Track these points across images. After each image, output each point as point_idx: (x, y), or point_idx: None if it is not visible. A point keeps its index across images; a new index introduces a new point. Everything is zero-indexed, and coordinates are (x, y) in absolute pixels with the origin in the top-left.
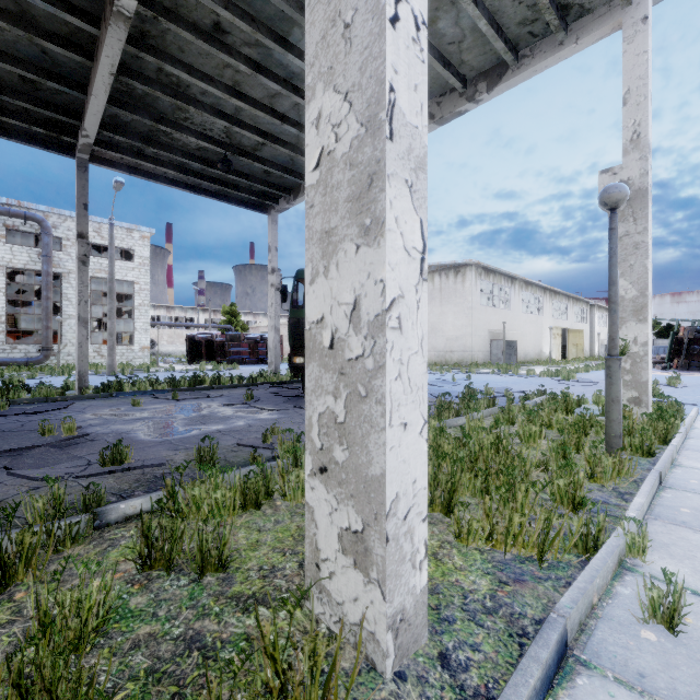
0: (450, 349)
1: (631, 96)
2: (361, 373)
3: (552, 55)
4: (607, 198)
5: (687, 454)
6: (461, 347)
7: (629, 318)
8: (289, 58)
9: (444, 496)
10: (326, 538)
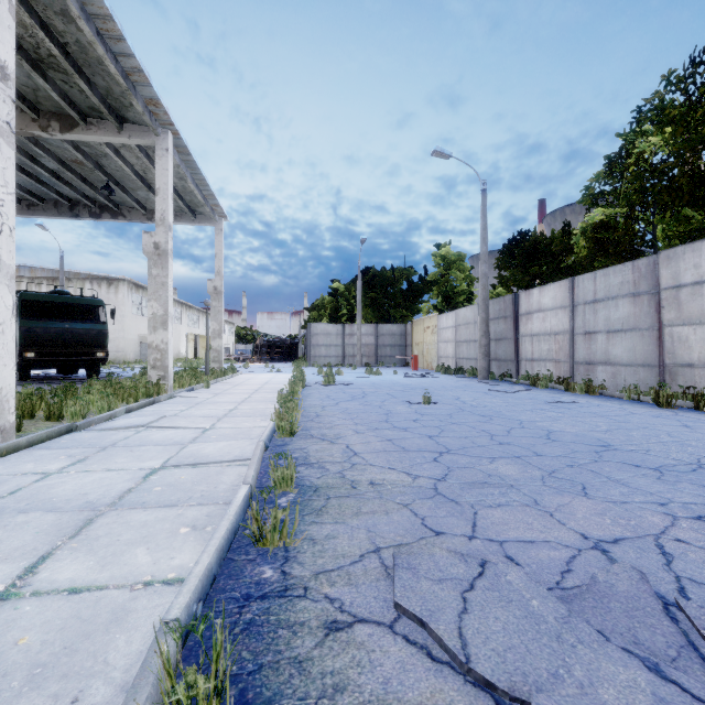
0: None
1: (218, 256)
2: (164, 350)
3: (190, 223)
4: (206, 304)
5: (228, 380)
6: (114, 348)
7: (217, 337)
8: (34, 166)
9: None
10: (155, 379)
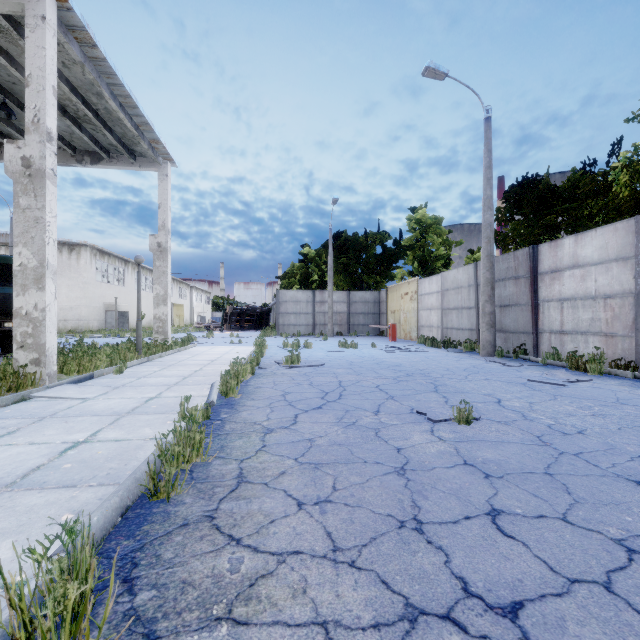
0: (64, 318)
1: (162, 206)
2: (38, 321)
3: (129, 166)
4: (136, 260)
5: (170, 355)
6: (76, 316)
7: (161, 304)
8: None
9: (61, 368)
10: (24, 364)
